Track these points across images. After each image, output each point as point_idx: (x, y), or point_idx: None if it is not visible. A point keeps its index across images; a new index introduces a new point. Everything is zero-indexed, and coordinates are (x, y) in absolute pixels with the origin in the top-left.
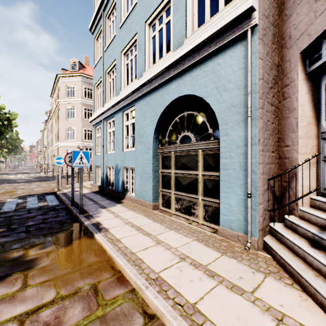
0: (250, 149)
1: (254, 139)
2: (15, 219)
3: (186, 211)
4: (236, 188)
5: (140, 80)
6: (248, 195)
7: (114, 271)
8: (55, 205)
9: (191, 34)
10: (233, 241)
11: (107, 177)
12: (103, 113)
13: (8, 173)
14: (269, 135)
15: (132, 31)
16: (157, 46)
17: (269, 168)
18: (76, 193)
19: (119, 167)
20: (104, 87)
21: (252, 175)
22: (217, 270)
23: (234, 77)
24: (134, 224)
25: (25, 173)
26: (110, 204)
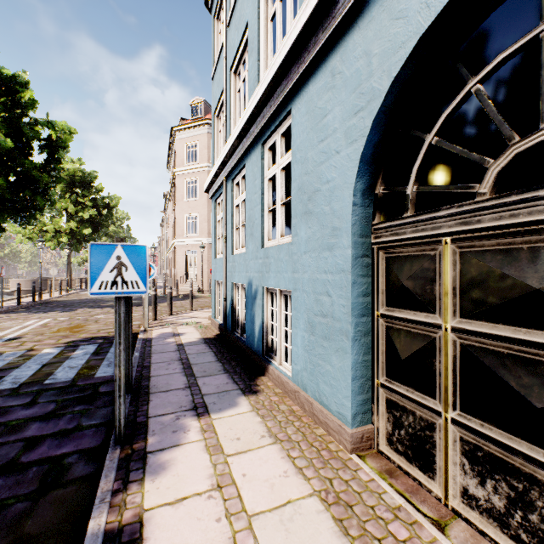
0: None
1: None
2: None
3: None
4: None
5: None
6: None
7: None
8: (105, 378)
9: None
10: None
11: (232, 307)
12: (224, 165)
13: None
14: None
15: None
16: None
17: None
18: (169, 341)
19: (255, 288)
20: (227, 108)
21: None
22: None
23: None
24: None
25: None
26: (222, 395)
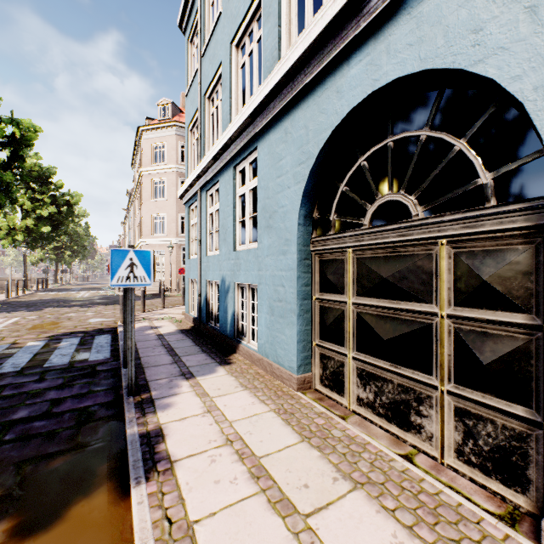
0: None
1: None
2: None
3: (391, 414)
4: None
5: (268, 79)
6: None
7: None
8: (99, 361)
9: None
10: None
11: (206, 301)
12: (199, 177)
13: (69, 289)
14: None
15: None
16: None
17: None
18: (149, 332)
19: (228, 283)
20: (201, 127)
21: None
22: None
23: None
24: (246, 448)
25: (94, 289)
26: (204, 366)
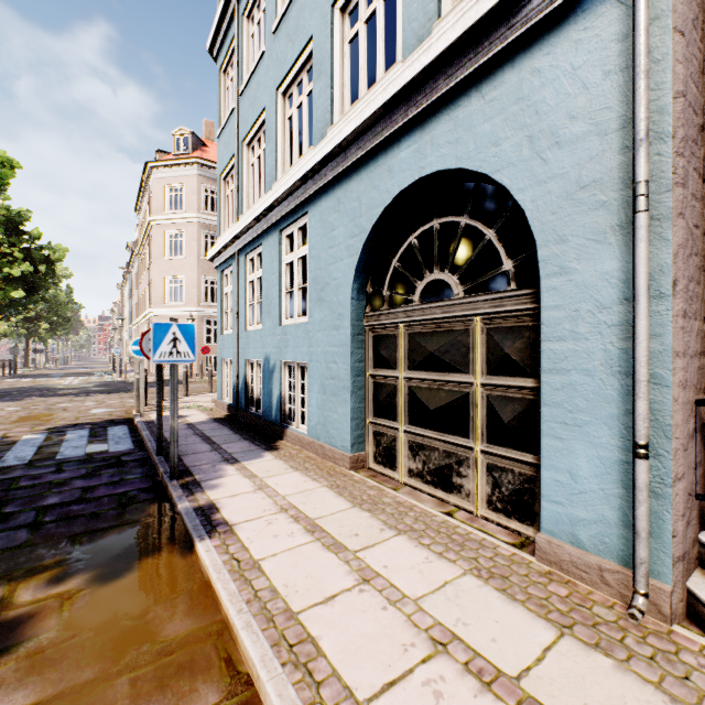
0: (647, 311)
1: (660, 279)
2: (19, 489)
3: (437, 480)
4: (593, 428)
5: (320, 146)
6: (638, 450)
7: (232, 678)
8: (122, 452)
9: (453, 6)
10: (585, 583)
11: (245, 384)
12: (236, 238)
13: (48, 375)
14: (697, 270)
15: (302, 33)
16: (361, 60)
17: (697, 370)
18: None
19: (273, 362)
20: (239, 179)
21: (652, 391)
22: (557, 704)
23: (586, 101)
24: (301, 514)
25: (83, 374)
26: (248, 452)
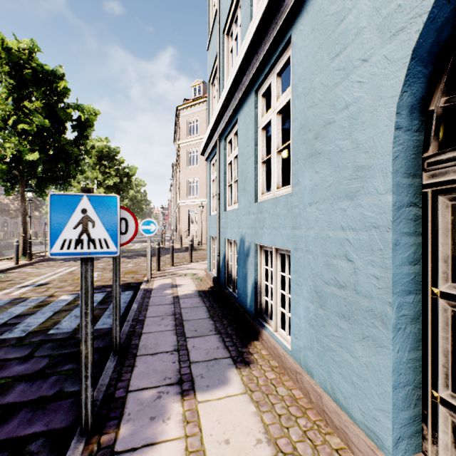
0: None
1: None
2: None
3: None
4: None
5: None
6: None
7: None
8: (102, 331)
9: None
10: None
11: (225, 262)
12: (217, 124)
13: None
14: None
15: None
16: None
17: None
18: (167, 292)
19: (247, 244)
20: (220, 70)
21: None
22: None
23: None
24: None
25: (146, 241)
26: (211, 364)
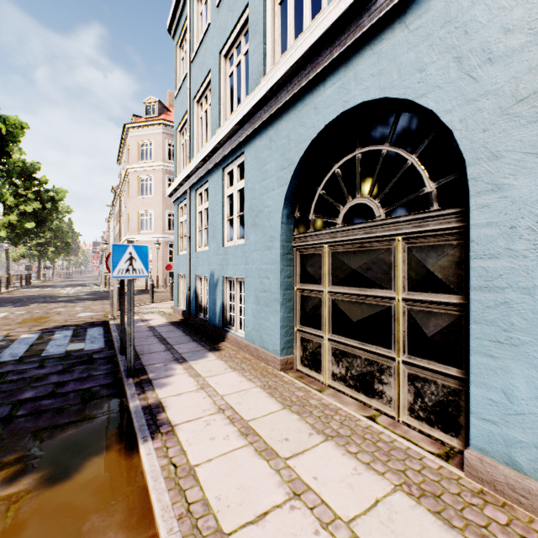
0: None
1: None
2: (4, 383)
3: (359, 385)
4: (533, 348)
5: (255, 93)
6: None
7: None
8: (94, 350)
9: None
10: (524, 508)
11: (196, 295)
12: (188, 177)
13: (53, 286)
14: None
15: (240, 2)
16: (290, 17)
17: None
18: (140, 324)
19: (217, 277)
20: (190, 129)
21: None
22: None
23: (524, 11)
24: (236, 415)
25: (79, 285)
26: (195, 352)
